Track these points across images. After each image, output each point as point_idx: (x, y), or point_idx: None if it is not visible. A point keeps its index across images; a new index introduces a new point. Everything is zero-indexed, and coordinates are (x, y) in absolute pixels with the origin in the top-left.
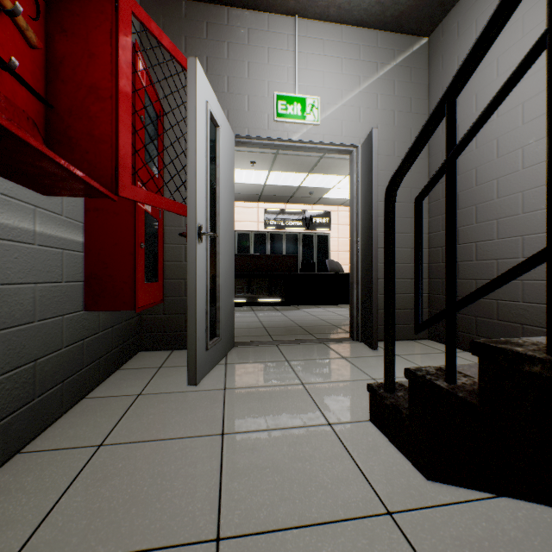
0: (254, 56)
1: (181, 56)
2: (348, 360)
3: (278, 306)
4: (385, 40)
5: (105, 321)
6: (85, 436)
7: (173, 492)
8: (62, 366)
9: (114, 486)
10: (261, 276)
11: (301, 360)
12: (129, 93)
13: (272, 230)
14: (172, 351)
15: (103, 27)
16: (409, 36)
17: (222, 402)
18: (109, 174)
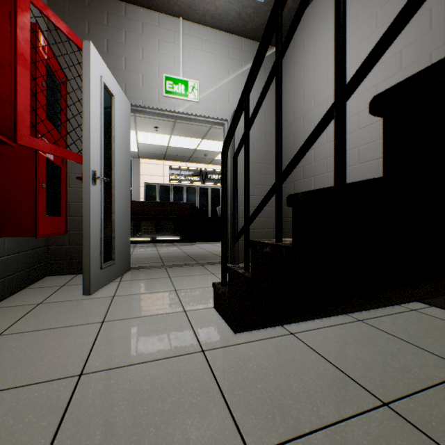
0: (147, 44)
1: (77, 39)
2: (216, 275)
3: (177, 243)
4: (247, 45)
5: (11, 247)
6: None
7: (54, 355)
8: None
9: (6, 356)
10: (163, 219)
11: (180, 277)
12: (27, 64)
13: (176, 183)
14: (76, 275)
15: (3, 9)
16: None
17: (109, 304)
18: (9, 126)
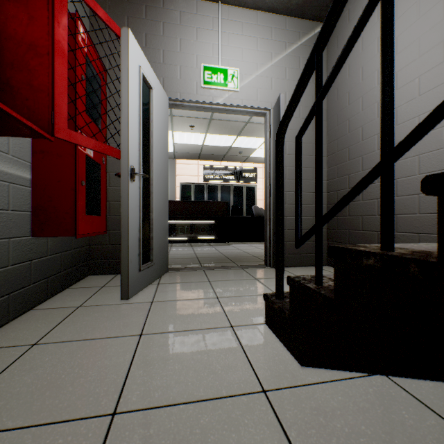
0: (185, 34)
1: (115, 26)
2: (259, 280)
3: (212, 243)
4: (292, 24)
5: (54, 247)
6: (24, 338)
7: (86, 378)
8: (8, 280)
9: (36, 374)
10: (199, 218)
11: (221, 281)
12: (65, 51)
13: (210, 183)
14: (116, 275)
15: None
16: (311, 21)
17: (147, 311)
18: (47, 118)
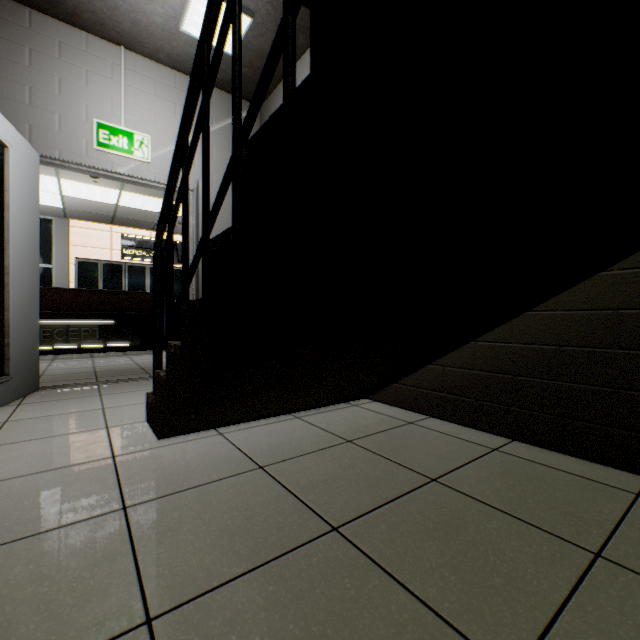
0: (69, 74)
1: None
2: None
3: (131, 352)
4: (220, 98)
5: None
6: None
7: None
8: None
9: None
10: (108, 316)
11: (117, 393)
12: None
13: (133, 261)
14: None
15: None
16: (243, 101)
17: None
18: None
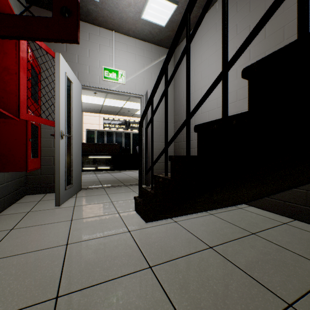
0: (92, 47)
1: (52, 52)
2: (136, 192)
3: (109, 171)
4: (155, 49)
5: (7, 178)
6: (3, 227)
7: (49, 237)
8: None
9: (22, 238)
10: (100, 155)
11: (114, 193)
12: (25, 71)
13: (108, 130)
14: (46, 194)
15: (12, 41)
16: (166, 49)
17: (73, 210)
18: (15, 108)
